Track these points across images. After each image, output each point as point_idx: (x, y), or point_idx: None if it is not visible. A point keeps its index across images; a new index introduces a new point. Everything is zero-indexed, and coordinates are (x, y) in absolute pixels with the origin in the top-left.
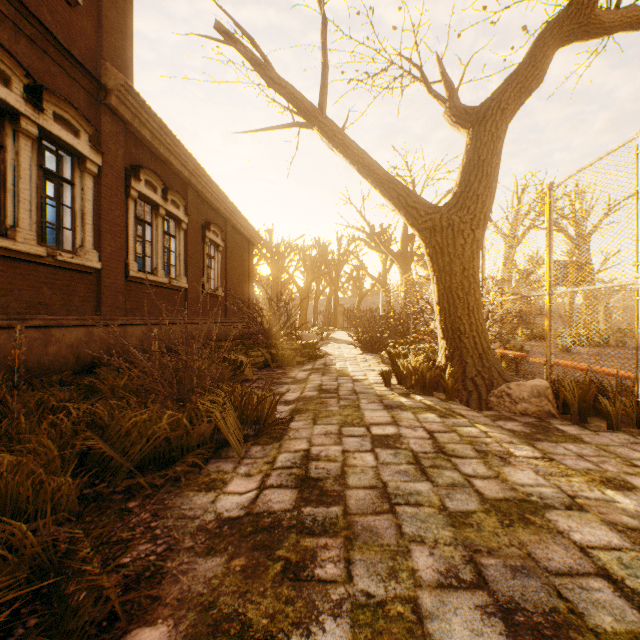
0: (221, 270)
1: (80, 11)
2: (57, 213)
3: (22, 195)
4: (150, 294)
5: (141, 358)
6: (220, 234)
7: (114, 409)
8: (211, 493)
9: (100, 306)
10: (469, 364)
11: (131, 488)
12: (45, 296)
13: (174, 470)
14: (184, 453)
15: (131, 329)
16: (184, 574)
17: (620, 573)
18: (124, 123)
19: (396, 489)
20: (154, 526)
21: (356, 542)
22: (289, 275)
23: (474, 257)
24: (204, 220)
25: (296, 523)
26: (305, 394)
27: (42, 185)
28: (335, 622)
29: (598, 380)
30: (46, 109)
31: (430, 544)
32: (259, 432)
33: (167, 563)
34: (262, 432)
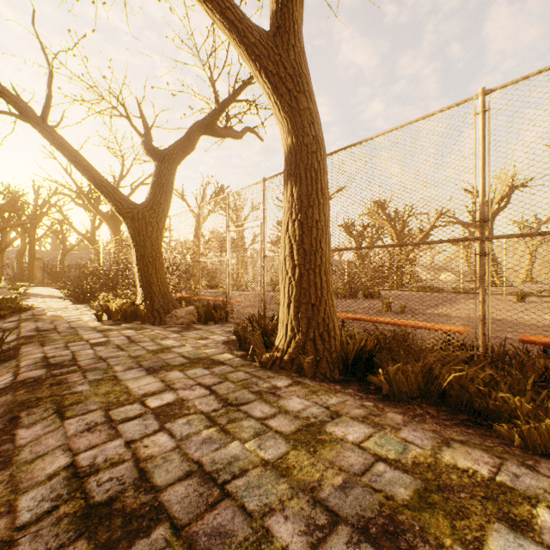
0: None
1: None
2: None
3: None
4: None
5: None
6: None
7: None
8: None
9: None
10: (156, 301)
11: None
12: None
13: None
14: None
15: None
16: None
17: (187, 355)
18: None
19: (107, 356)
20: None
21: (88, 371)
22: None
23: (159, 238)
24: None
25: (52, 375)
26: (24, 335)
27: None
28: (82, 386)
29: (216, 304)
30: None
31: (123, 364)
32: None
33: None
34: None
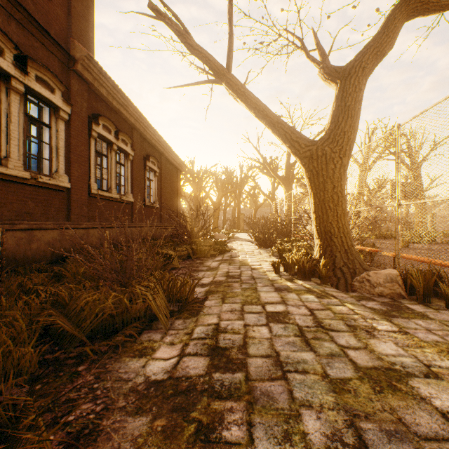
0: (157, 189)
1: (55, 3)
2: (38, 148)
3: (12, 134)
4: (106, 206)
5: (94, 253)
6: (156, 163)
7: (73, 291)
8: (142, 359)
9: (70, 214)
10: (338, 257)
11: (81, 354)
12: (29, 207)
13: (114, 340)
14: (124, 325)
15: (92, 231)
16: (116, 432)
17: None
18: (87, 84)
19: (287, 358)
20: (96, 387)
21: (256, 406)
22: (206, 193)
23: (341, 178)
24: (145, 153)
25: (207, 387)
26: (216, 279)
27: (27, 127)
28: None
29: (436, 270)
30: (30, 73)
31: (317, 408)
32: (181, 308)
33: (103, 421)
34: (184, 309)
